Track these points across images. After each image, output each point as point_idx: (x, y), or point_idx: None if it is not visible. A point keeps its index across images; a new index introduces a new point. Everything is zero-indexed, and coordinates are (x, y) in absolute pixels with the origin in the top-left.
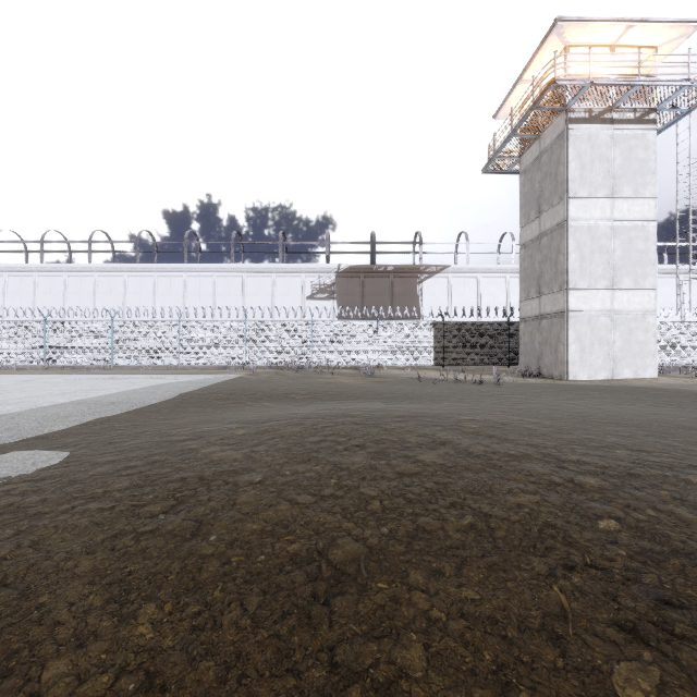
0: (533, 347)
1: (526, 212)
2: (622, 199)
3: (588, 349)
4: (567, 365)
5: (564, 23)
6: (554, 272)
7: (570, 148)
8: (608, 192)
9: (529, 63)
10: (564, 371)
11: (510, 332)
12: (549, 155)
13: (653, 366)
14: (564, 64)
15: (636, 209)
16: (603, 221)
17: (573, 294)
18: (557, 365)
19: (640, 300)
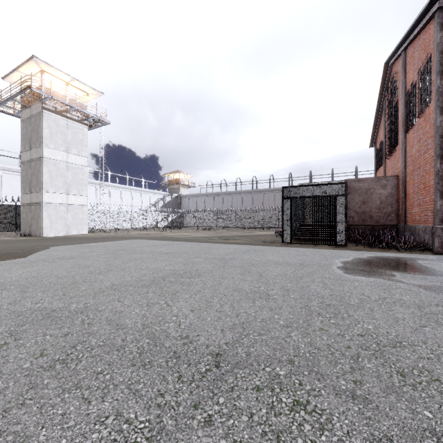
0: (27, 221)
1: (24, 144)
2: (72, 154)
3: (55, 221)
4: (43, 229)
5: (38, 60)
6: (37, 182)
7: (44, 122)
8: (65, 149)
9: (22, 65)
10: (41, 233)
11: (17, 211)
12: (35, 119)
13: (87, 229)
14: (41, 78)
15: (79, 160)
16: (63, 162)
17: (46, 194)
18: (38, 229)
19: (81, 200)
